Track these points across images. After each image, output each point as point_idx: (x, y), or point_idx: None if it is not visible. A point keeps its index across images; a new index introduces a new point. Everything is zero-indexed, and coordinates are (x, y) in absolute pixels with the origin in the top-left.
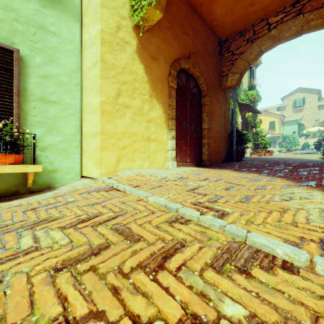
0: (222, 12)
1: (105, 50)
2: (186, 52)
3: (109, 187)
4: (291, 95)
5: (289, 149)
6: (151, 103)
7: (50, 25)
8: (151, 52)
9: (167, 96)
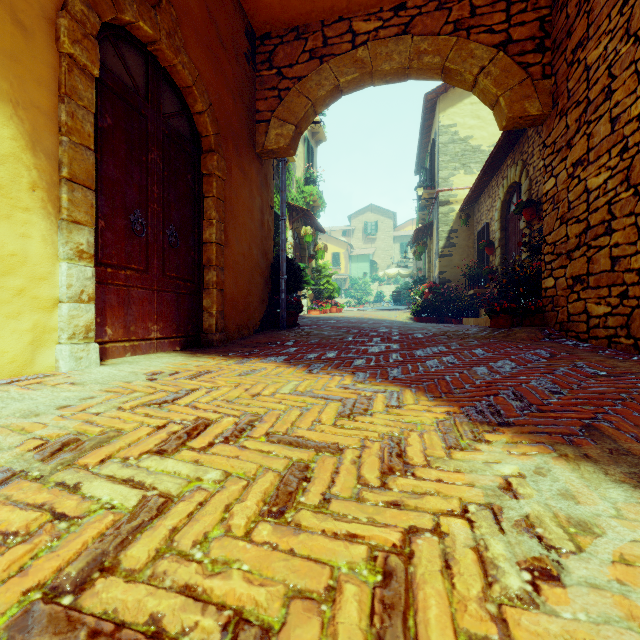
0: None
1: None
2: None
3: None
4: (362, 215)
5: (361, 301)
6: None
7: None
8: None
9: (52, 90)
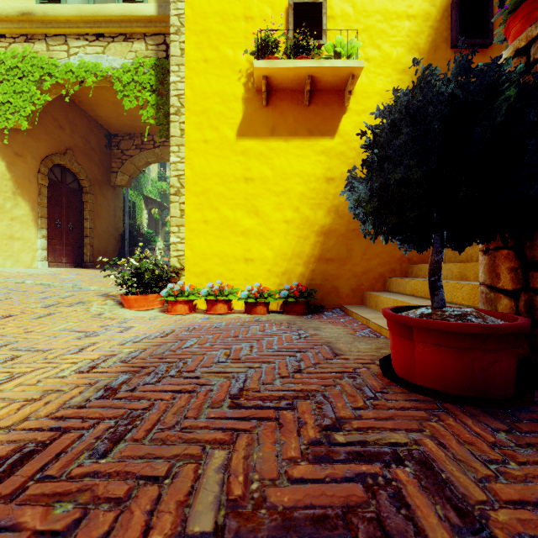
0: (107, 115)
1: None
2: (61, 148)
3: None
4: None
5: None
6: (15, 201)
7: None
8: (15, 149)
9: (36, 194)
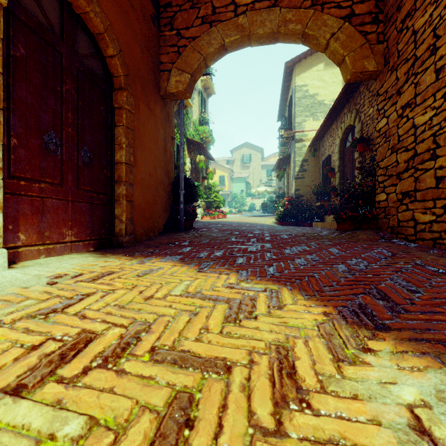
0: None
1: None
2: None
3: None
4: (240, 149)
5: (239, 210)
6: None
7: None
8: None
9: None
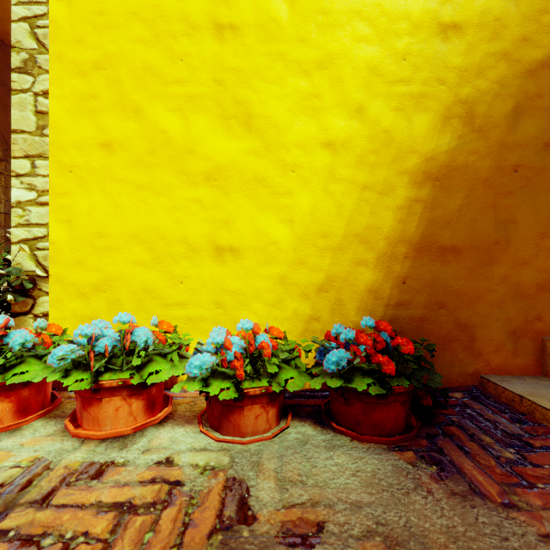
0: None
1: None
2: None
3: None
4: None
5: None
6: None
7: None
8: None
9: None
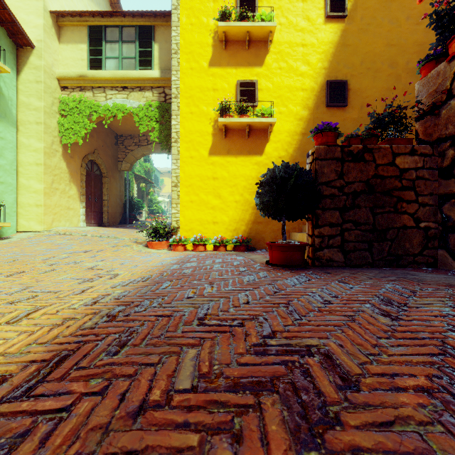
0: (118, 124)
1: (46, 158)
2: (92, 149)
3: (57, 234)
4: None
5: None
6: (70, 186)
7: (0, 133)
8: (70, 154)
9: (80, 180)
